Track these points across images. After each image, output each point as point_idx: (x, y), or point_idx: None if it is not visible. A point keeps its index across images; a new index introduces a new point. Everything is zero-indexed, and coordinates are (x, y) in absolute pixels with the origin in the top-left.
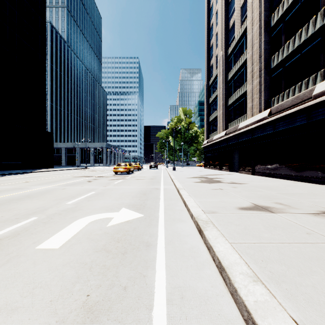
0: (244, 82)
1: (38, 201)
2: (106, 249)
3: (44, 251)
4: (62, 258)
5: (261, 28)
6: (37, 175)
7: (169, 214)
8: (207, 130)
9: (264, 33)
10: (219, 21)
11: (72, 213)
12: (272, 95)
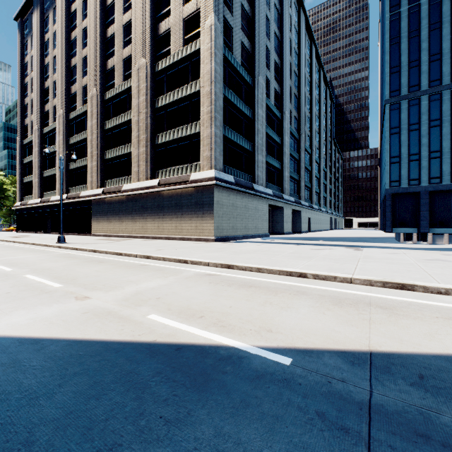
0: (56, 165)
1: None
2: None
3: None
4: None
5: (64, 141)
6: None
7: (1, 242)
8: (22, 191)
9: (66, 145)
10: (35, 93)
11: None
12: (71, 185)
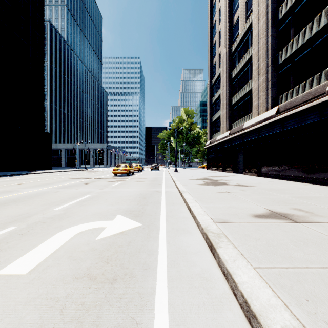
0: (248, 80)
1: (23, 207)
2: (89, 275)
3: (8, 277)
4: (28, 290)
5: (268, 21)
6: (32, 177)
7: (172, 222)
8: (210, 130)
9: (271, 27)
10: (222, 17)
11: (59, 221)
12: (280, 92)
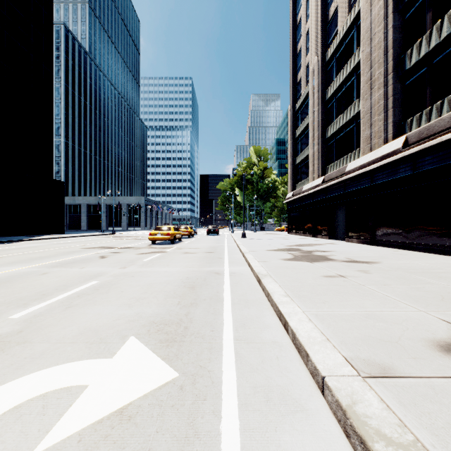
0: (353, 99)
1: None
2: None
3: None
4: None
5: (388, 5)
6: (26, 246)
7: (251, 363)
8: (293, 177)
9: (393, 14)
10: (311, 10)
11: None
12: (407, 115)
